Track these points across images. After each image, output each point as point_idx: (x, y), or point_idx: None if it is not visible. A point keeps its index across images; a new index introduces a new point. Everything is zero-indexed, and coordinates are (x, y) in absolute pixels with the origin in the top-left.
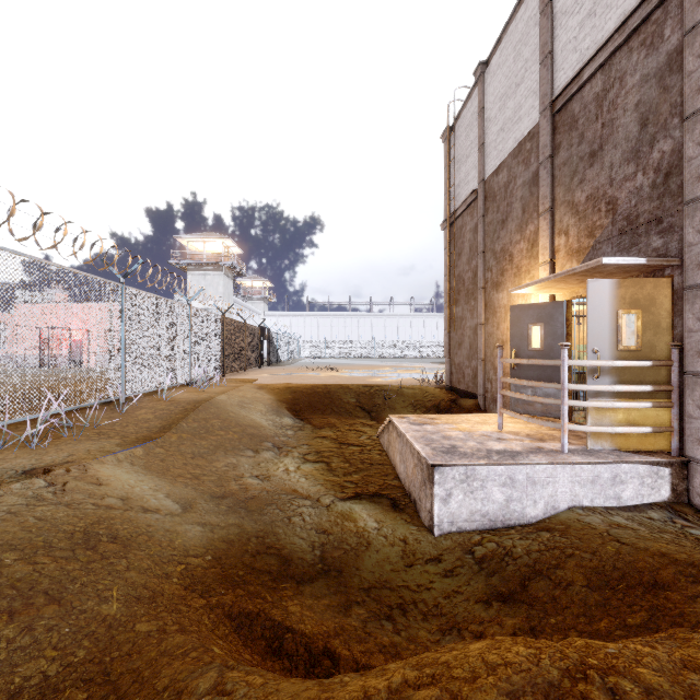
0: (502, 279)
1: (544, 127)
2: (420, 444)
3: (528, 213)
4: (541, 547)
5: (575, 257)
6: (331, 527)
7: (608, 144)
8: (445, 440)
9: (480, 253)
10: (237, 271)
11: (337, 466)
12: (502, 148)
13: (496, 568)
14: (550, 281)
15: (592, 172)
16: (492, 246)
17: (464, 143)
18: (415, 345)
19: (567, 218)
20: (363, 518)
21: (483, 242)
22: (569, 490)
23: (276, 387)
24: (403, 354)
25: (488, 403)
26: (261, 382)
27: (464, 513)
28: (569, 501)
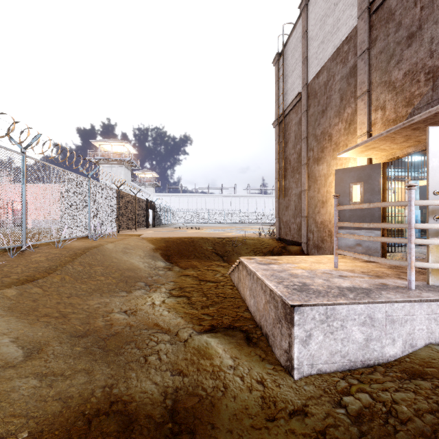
0: (322, 155)
1: (361, 27)
2: (272, 282)
3: (346, 100)
4: (433, 407)
5: (392, 126)
6: (187, 368)
7: (428, 23)
8: (294, 277)
9: (304, 138)
10: (134, 165)
11: (196, 300)
12: (322, 56)
13: (381, 435)
14: (381, 138)
15: (410, 51)
16: (314, 132)
17: (290, 62)
18: (250, 214)
19: (383, 95)
20: (219, 356)
21: (306, 130)
22: (426, 327)
23: (154, 239)
24: (242, 221)
25: (310, 248)
26: (144, 235)
27: (324, 354)
28: (426, 338)
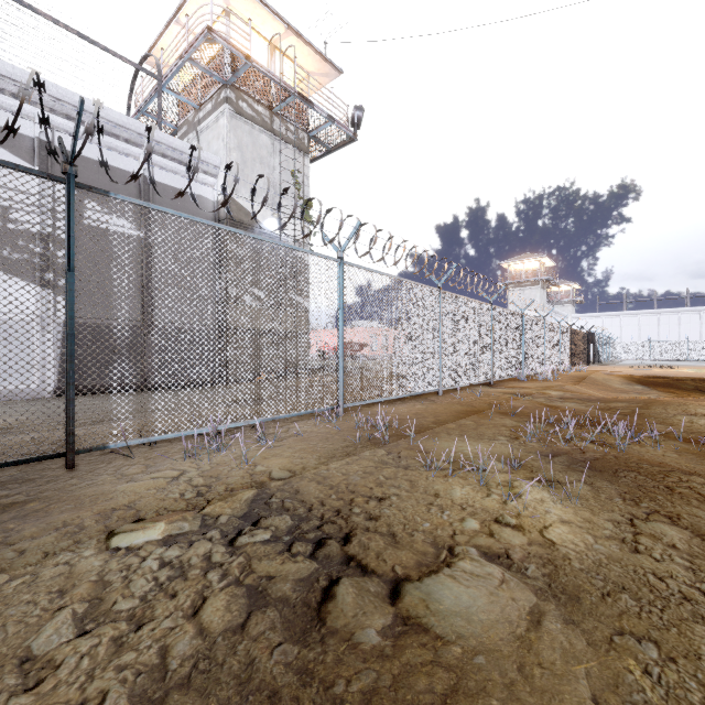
0: None
1: None
2: None
3: None
4: None
5: None
6: None
7: None
8: None
9: None
10: (551, 283)
11: None
12: None
13: None
14: None
15: None
16: None
17: None
18: None
19: None
20: None
21: None
22: None
23: (621, 374)
24: None
25: None
26: (607, 371)
27: None
28: None
